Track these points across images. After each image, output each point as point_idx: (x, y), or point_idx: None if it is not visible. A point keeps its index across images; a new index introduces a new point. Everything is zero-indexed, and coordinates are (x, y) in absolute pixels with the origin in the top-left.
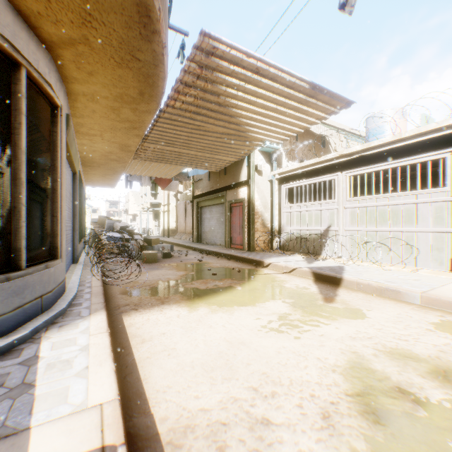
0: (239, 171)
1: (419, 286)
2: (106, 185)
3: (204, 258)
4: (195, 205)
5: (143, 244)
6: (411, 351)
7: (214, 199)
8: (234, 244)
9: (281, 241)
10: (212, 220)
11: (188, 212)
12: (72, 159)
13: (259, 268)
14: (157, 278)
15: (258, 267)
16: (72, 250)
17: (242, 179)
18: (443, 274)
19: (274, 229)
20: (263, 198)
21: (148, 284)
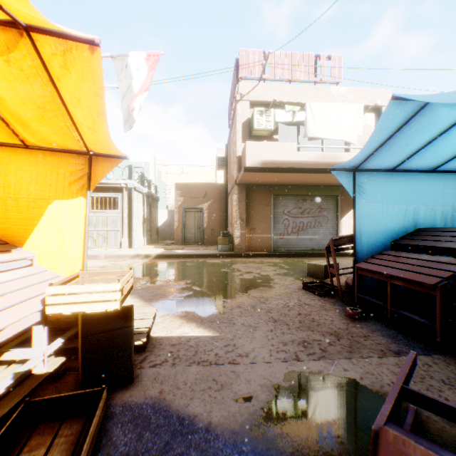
0: None
1: (105, 253)
2: None
3: None
4: None
5: None
6: (96, 266)
7: None
8: None
9: None
10: None
11: None
12: None
13: None
14: None
15: None
16: None
17: None
18: (117, 249)
19: None
20: None
21: None
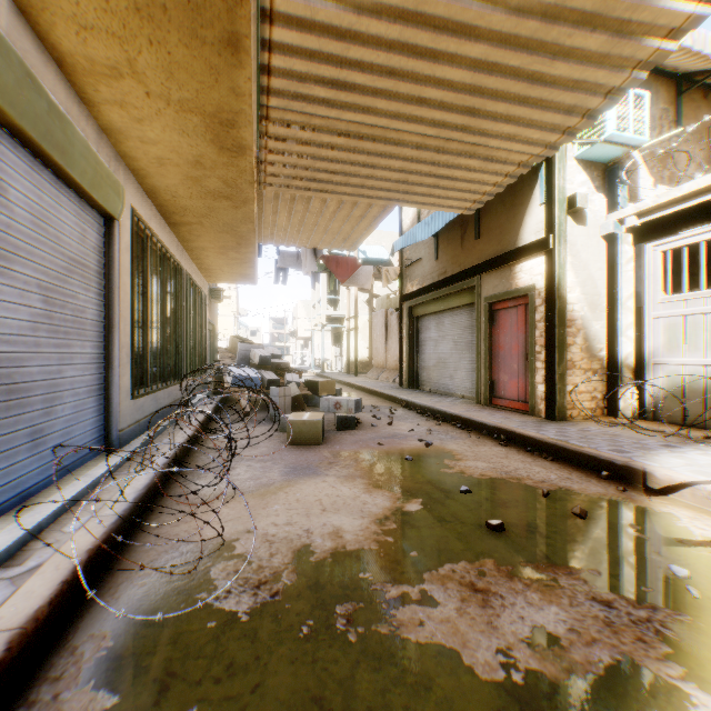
0: (518, 223)
1: None
2: (238, 278)
3: (434, 433)
4: (405, 314)
5: (299, 393)
6: None
7: (448, 298)
8: (500, 396)
9: (644, 395)
10: (442, 343)
11: (392, 330)
12: (25, 132)
13: (640, 498)
14: (299, 529)
15: (626, 489)
16: (102, 416)
17: (527, 238)
18: None
19: (619, 362)
20: (588, 283)
21: (255, 578)
